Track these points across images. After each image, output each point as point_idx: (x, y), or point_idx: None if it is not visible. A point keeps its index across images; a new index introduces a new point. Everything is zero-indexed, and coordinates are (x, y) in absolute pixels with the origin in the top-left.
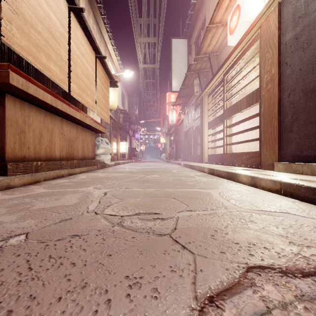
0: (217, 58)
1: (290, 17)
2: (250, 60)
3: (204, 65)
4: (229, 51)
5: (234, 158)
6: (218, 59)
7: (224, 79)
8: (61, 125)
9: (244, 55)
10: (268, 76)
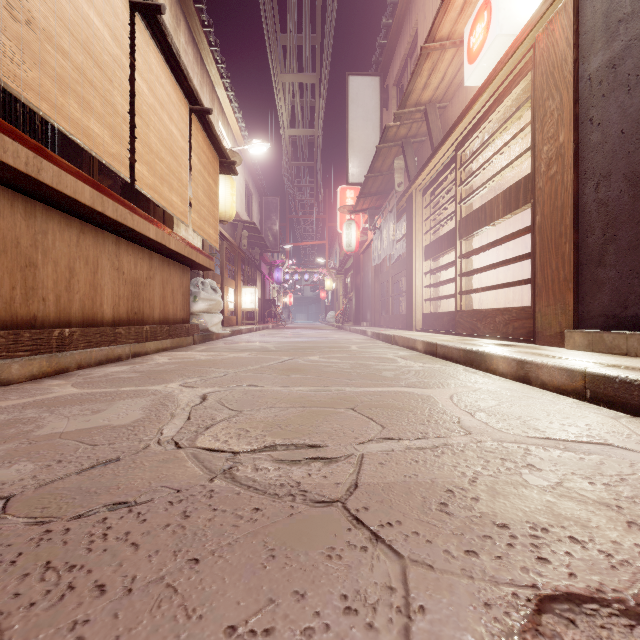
0: (441, 113)
1: (599, 21)
2: (512, 116)
3: (414, 129)
4: (468, 98)
5: (477, 321)
6: (444, 117)
7: (457, 157)
8: (116, 252)
9: (499, 105)
10: (551, 149)
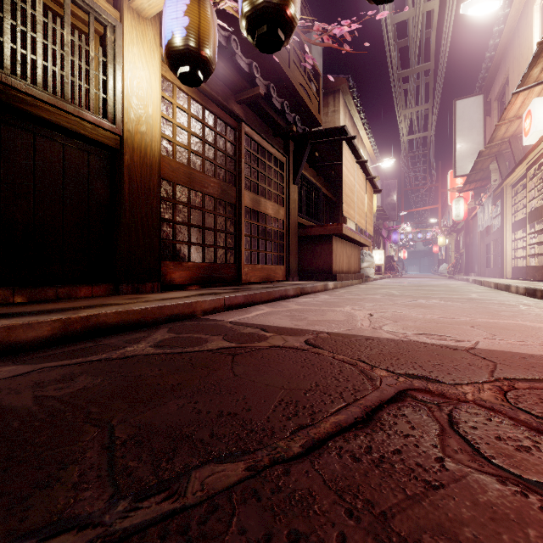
0: None
1: None
2: None
3: (504, 147)
4: None
5: (535, 272)
6: None
7: (527, 175)
8: (346, 247)
9: None
10: None
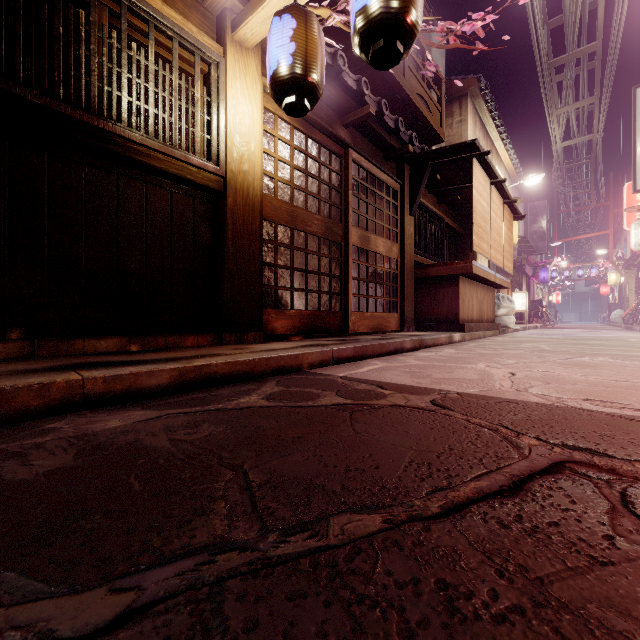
0: None
1: None
2: None
3: None
4: None
5: None
6: None
7: None
8: (476, 289)
9: None
10: None
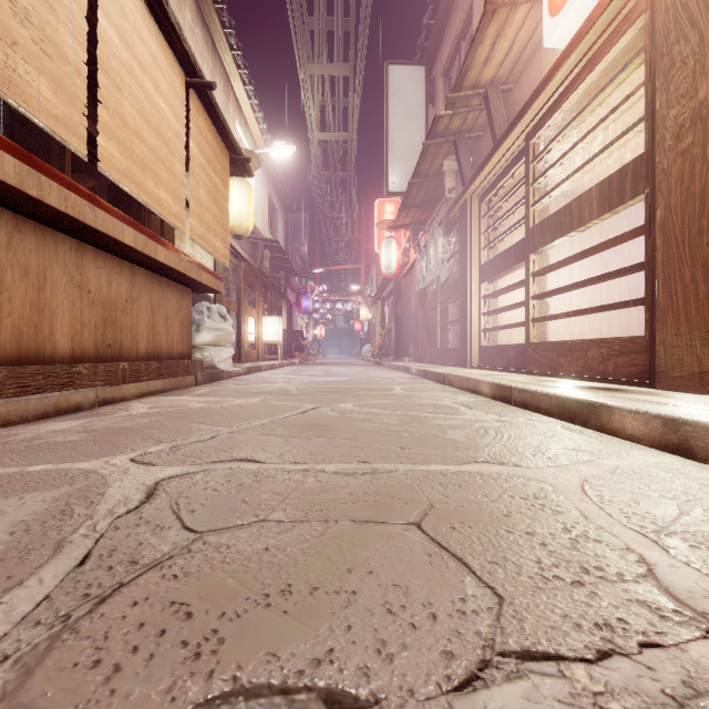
0: (504, 99)
1: None
2: (613, 80)
3: (470, 120)
4: (542, 73)
5: (559, 356)
6: (508, 103)
7: (530, 148)
8: (77, 262)
9: (593, 68)
10: (683, 111)
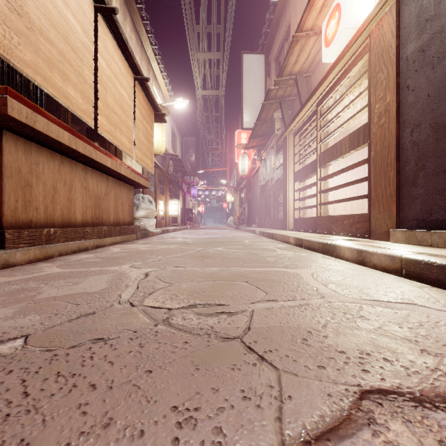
0: (306, 80)
1: (413, 20)
2: (355, 83)
3: (288, 91)
4: (325, 70)
5: (331, 224)
6: (309, 83)
7: (318, 111)
8: (84, 176)
9: (346, 75)
10: (381, 106)
